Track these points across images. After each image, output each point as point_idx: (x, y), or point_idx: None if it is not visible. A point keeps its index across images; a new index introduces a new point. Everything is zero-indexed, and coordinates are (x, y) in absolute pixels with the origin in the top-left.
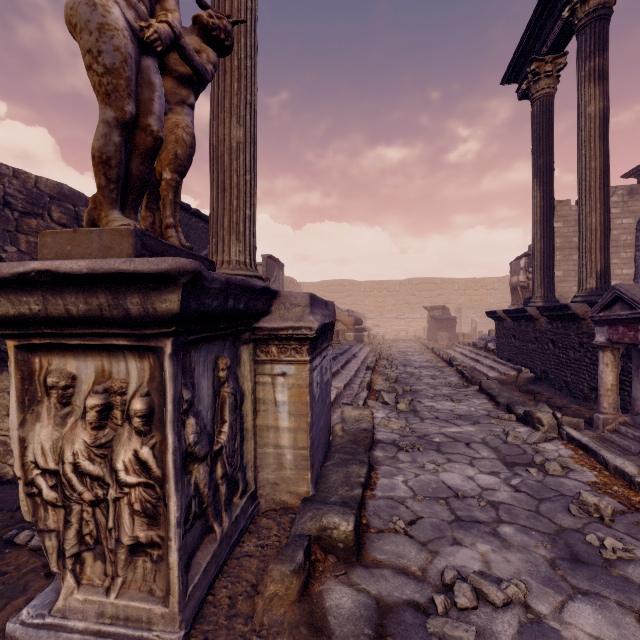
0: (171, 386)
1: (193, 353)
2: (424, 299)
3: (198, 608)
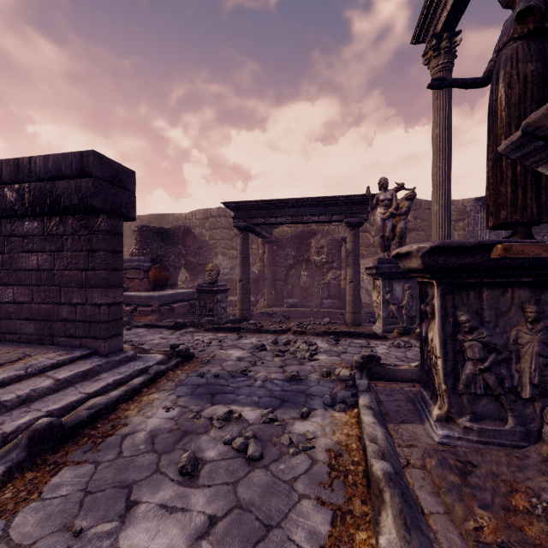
0: (381, 286)
1: (392, 281)
2: None
3: (387, 331)
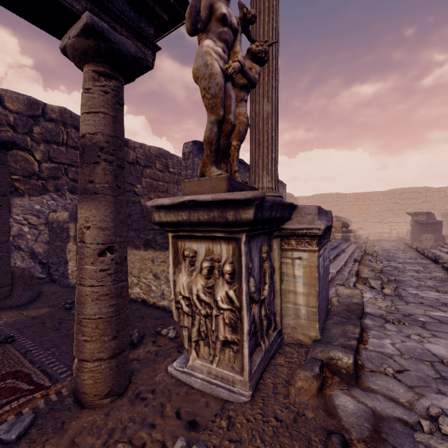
0: (244, 259)
1: (251, 242)
2: (407, 206)
3: (256, 384)
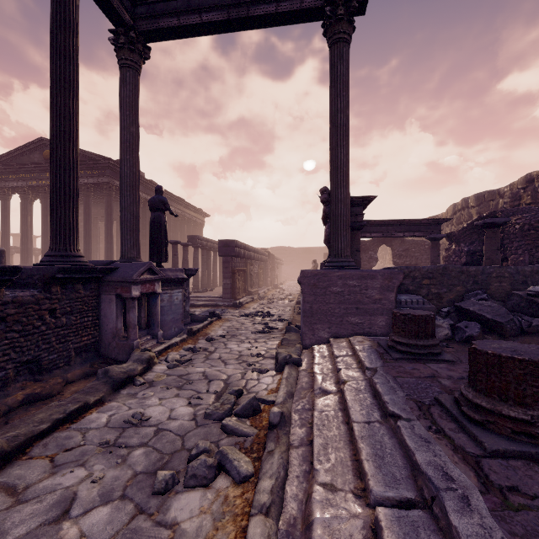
0: None
1: None
2: None
3: None
